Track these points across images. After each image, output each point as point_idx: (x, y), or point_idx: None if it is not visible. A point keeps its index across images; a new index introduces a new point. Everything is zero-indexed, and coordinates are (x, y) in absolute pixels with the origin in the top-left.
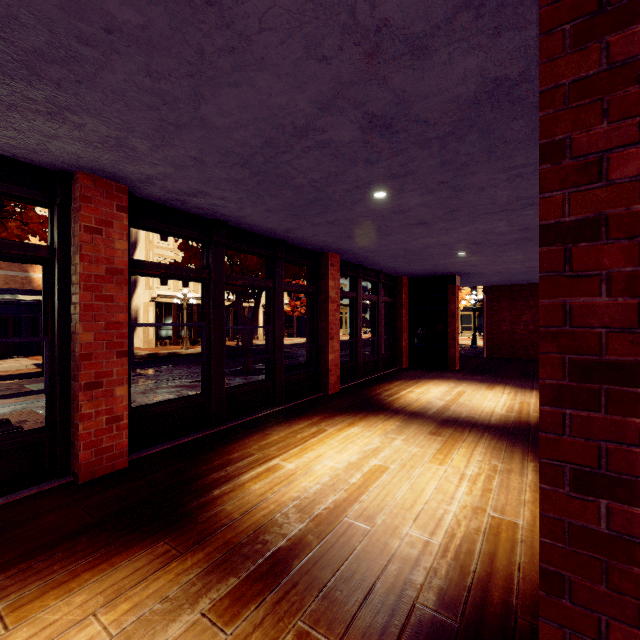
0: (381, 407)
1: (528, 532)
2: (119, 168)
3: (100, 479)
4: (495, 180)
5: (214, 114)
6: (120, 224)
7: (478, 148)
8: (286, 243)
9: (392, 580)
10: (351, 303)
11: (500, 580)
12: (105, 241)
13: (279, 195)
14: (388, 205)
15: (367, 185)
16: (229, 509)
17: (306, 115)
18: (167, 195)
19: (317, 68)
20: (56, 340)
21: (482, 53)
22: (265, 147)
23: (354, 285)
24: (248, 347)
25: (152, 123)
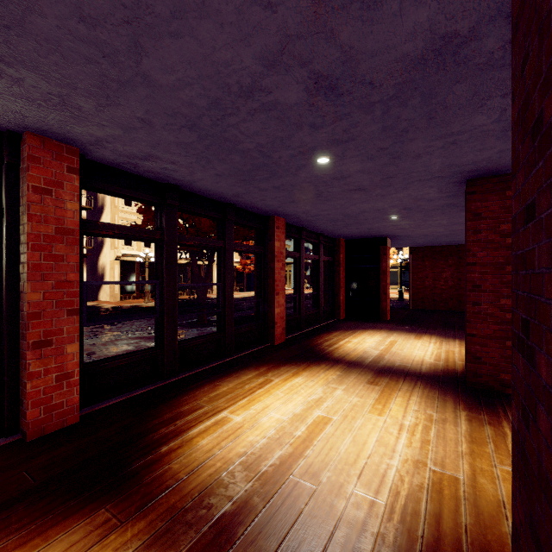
0: (322, 357)
1: (470, 488)
2: (67, 129)
3: (49, 436)
4: (431, 147)
5: (157, 70)
6: (71, 185)
7: (419, 113)
8: (236, 207)
9: (340, 550)
10: (295, 262)
11: (449, 546)
12: (55, 201)
13: (227, 160)
14: (330, 171)
15: (311, 151)
16: (175, 468)
17: (251, 73)
18: (119, 158)
19: (262, 17)
20: (4, 299)
21: (435, 3)
22: (211, 108)
23: (297, 246)
24: (202, 301)
25: (94, 79)
